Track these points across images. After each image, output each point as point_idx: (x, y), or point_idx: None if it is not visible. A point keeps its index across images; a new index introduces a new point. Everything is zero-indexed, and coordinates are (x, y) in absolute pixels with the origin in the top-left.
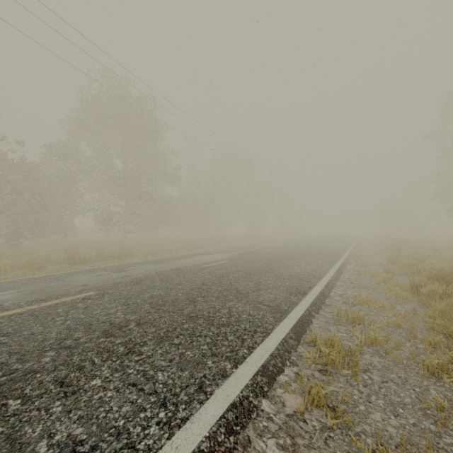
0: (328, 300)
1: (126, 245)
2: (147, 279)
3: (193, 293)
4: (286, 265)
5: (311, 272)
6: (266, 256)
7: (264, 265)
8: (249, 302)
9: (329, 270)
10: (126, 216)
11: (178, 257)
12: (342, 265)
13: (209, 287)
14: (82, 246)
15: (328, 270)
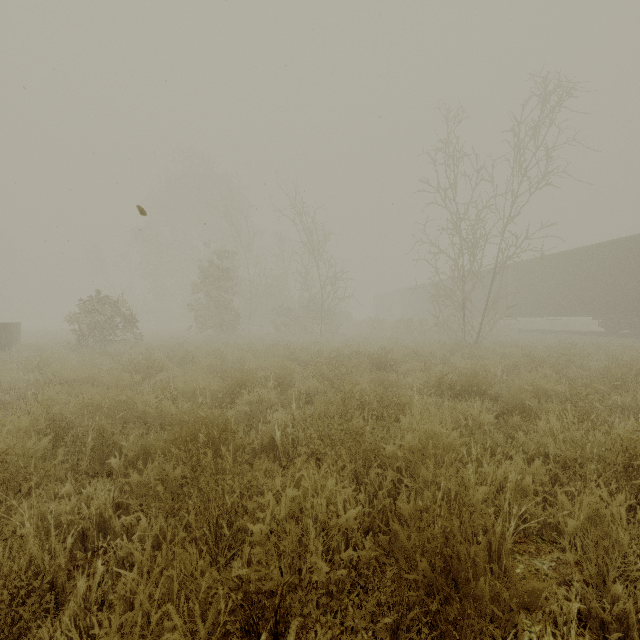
0: None
1: None
2: None
3: None
4: None
5: None
6: None
7: None
8: None
9: None
10: None
11: None
12: None
13: None
14: None
15: None
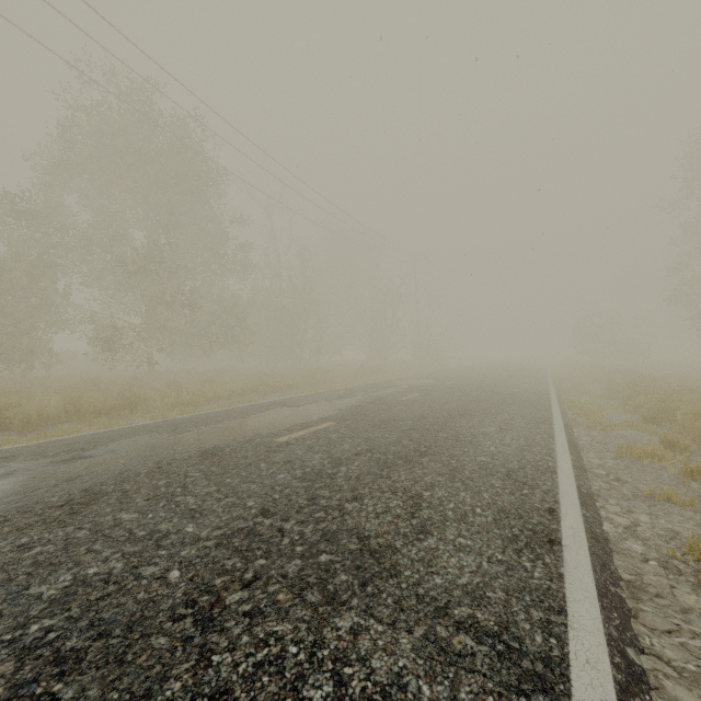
0: (621, 560)
1: (145, 386)
2: (113, 494)
3: (222, 561)
4: (459, 434)
5: (523, 454)
6: (410, 409)
7: (412, 433)
8: (405, 610)
9: (553, 444)
10: (149, 332)
11: (234, 412)
12: (566, 428)
13: (278, 523)
14: (54, 388)
15: (553, 446)
